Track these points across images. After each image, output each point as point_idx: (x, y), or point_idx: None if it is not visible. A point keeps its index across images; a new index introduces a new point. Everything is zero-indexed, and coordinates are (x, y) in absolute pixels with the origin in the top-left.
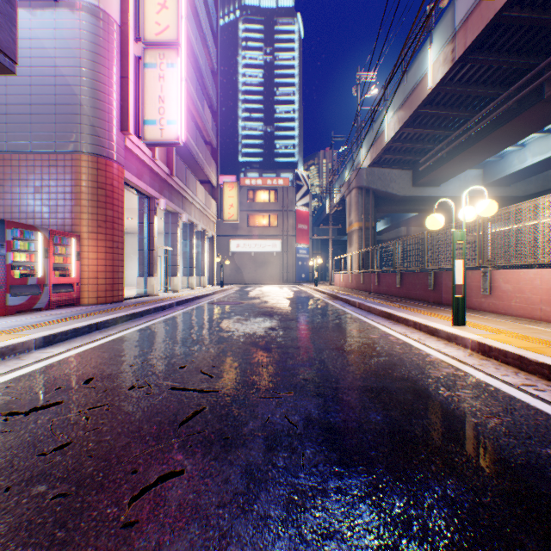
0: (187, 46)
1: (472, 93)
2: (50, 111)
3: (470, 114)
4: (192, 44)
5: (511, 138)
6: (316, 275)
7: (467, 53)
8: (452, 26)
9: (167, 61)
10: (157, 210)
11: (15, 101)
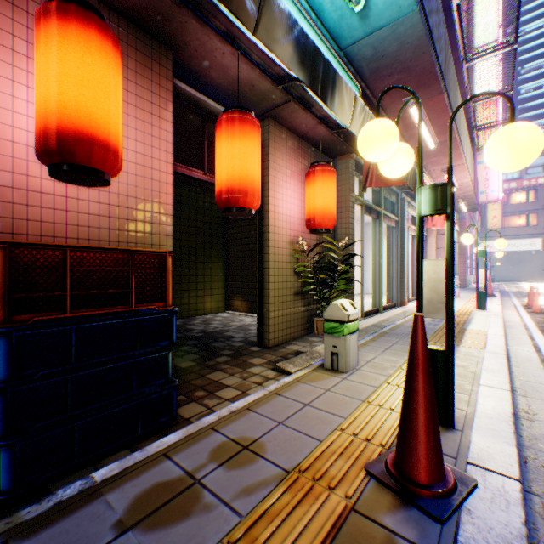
0: None
1: None
2: None
3: None
4: None
5: None
6: None
7: None
8: None
9: None
10: None
11: None
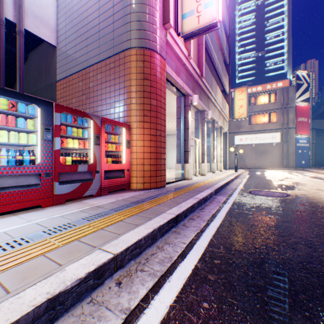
0: None
1: None
2: (110, 22)
3: None
4: None
5: None
6: None
7: None
8: None
9: None
10: (190, 106)
11: (90, 26)
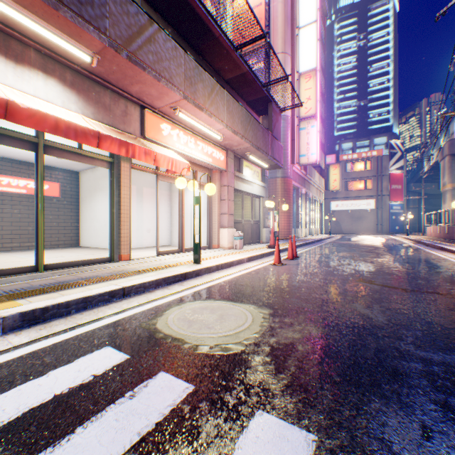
0: None
1: None
2: None
3: None
4: None
5: None
6: (406, 227)
7: None
8: None
9: (310, 125)
10: (299, 194)
11: None
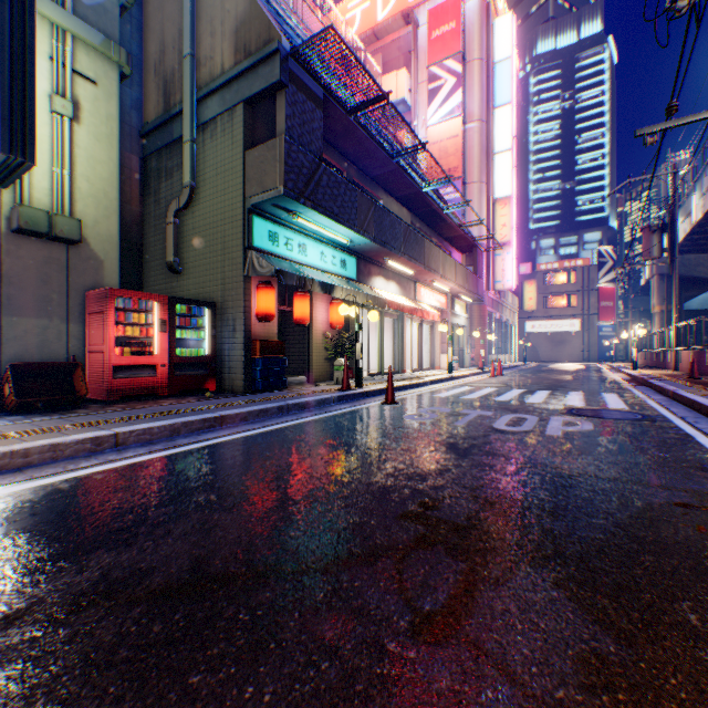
0: None
1: None
2: None
3: None
4: None
5: None
6: (611, 353)
7: (707, 212)
8: (700, 191)
9: (505, 252)
10: (493, 319)
11: None
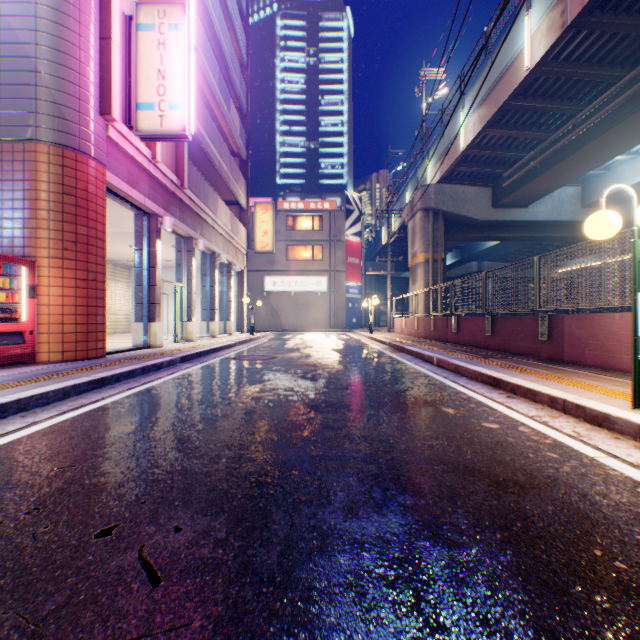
0: (206, 25)
1: (583, 76)
2: None
3: (576, 107)
4: (212, 21)
5: (631, 138)
6: (371, 319)
7: (584, 13)
8: None
9: (169, 21)
10: (160, 232)
11: None
